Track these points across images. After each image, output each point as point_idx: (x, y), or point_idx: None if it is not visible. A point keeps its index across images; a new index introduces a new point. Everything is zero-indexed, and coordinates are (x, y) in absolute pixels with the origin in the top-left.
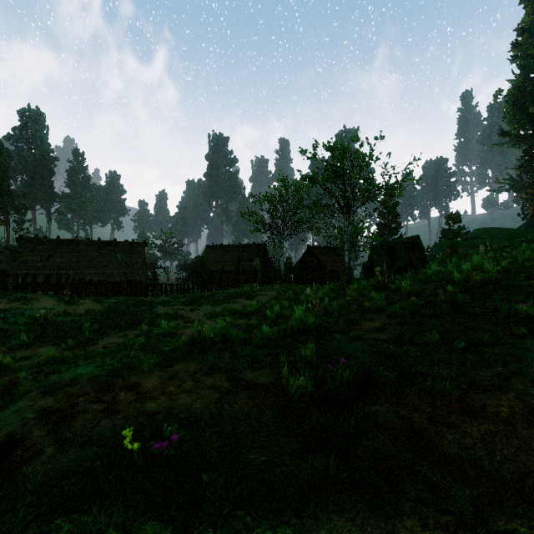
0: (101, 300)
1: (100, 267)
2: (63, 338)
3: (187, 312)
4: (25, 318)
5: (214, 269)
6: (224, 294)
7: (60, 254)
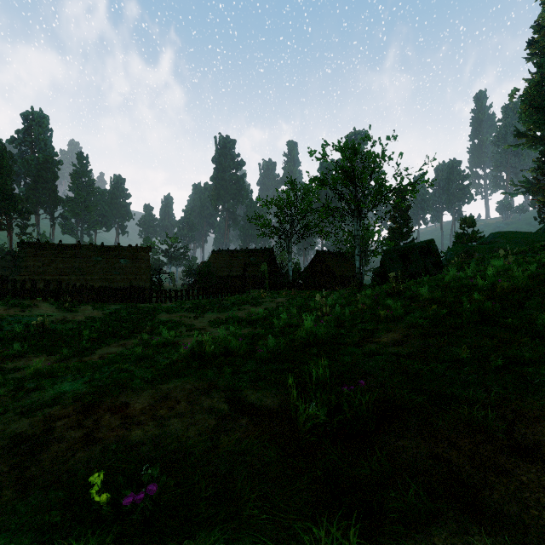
0: (102, 307)
1: (103, 272)
2: (60, 347)
3: (191, 319)
4: (21, 325)
5: (220, 275)
6: (229, 300)
7: (62, 260)
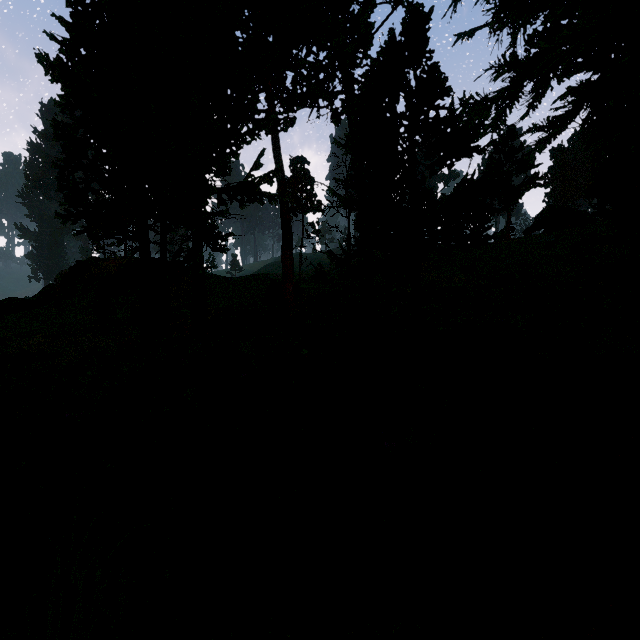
0: None
1: None
2: None
3: None
4: None
5: None
6: None
7: None
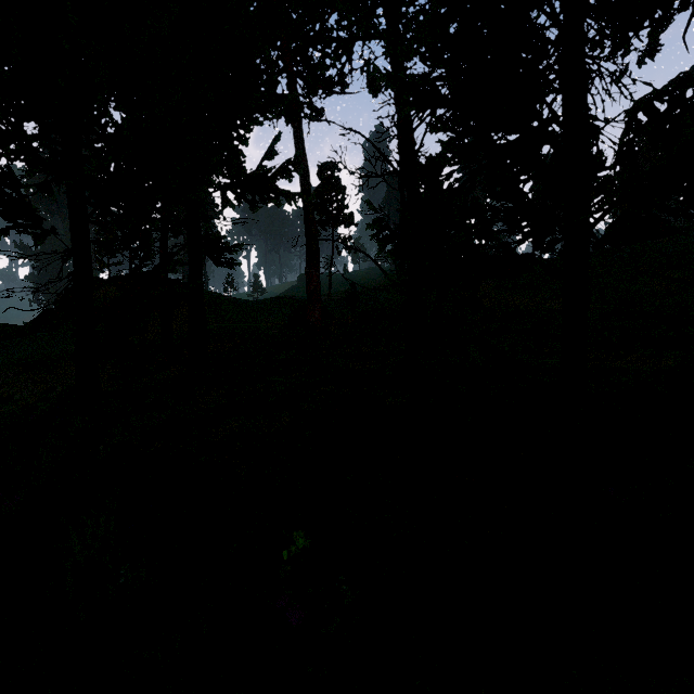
0: None
1: None
2: None
3: None
4: None
5: None
6: None
7: None
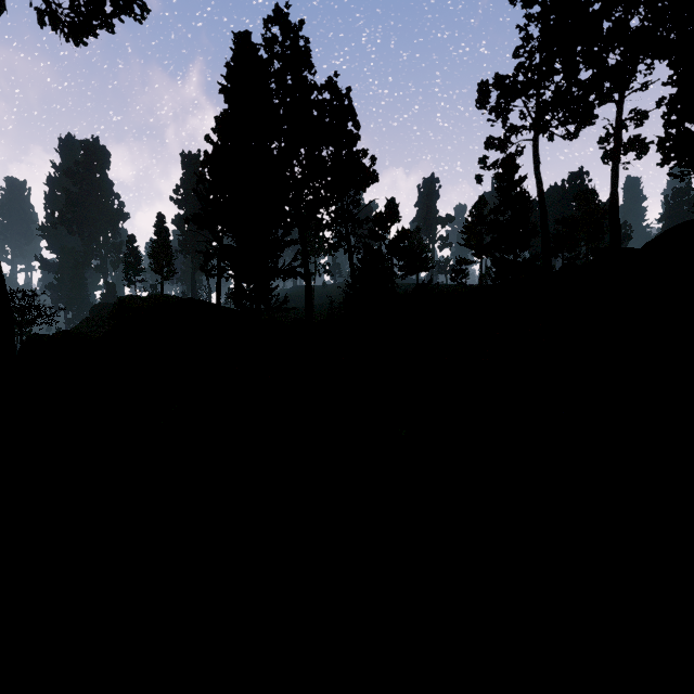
0: None
1: None
2: None
3: None
4: None
5: None
6: None
7: None
